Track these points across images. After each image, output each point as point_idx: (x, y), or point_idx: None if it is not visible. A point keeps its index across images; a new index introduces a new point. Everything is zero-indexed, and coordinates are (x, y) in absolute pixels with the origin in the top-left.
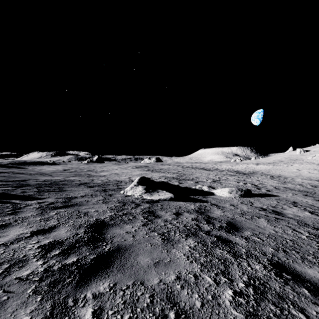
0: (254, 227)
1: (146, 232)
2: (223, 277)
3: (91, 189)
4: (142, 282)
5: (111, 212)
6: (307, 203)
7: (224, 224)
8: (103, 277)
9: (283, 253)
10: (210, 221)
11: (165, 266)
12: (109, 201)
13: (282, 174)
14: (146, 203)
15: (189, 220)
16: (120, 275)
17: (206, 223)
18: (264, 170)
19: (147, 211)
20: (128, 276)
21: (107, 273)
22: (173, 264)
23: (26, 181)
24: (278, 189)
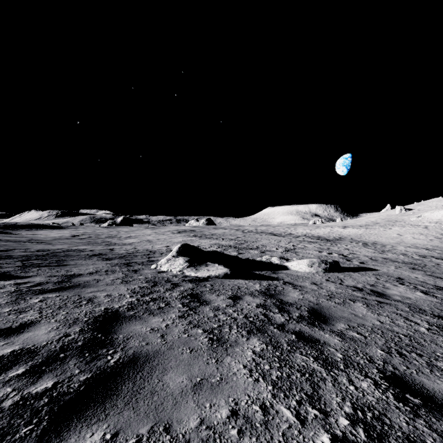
0: (350, 315)
1: (185, 328)
2: (311, 408)
3: (108, 262)
4: (167, 427)
5: (133, 296)
6: (417, 279)
7: (304, 312)
8: (96, 419)
9: (400, 358)
10: (284, 307)
11: (212, 390)
12: (132, 280)
13: (379, 240)
14: (189, 282)
15: (253, 306)
16: (129, 414)
17: (278, 311)
18: (354, 235)
19: (189, 294)
20: (143, 414)
21: (104, 411)
22: (225, 386)
23: (8, 252)
24: (375, 260)
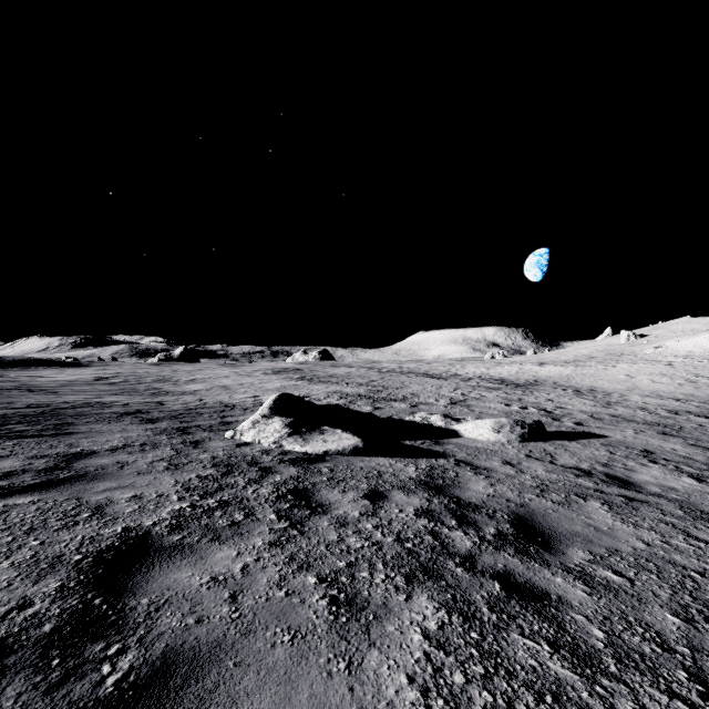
0: (586, 529)
1: (281, 574)
2: None
3: (150, 426)
4: None
5: (184, 498)
6: (675, 452)
7: (504, 524)
8: None
9: None
10: (466, 515)
11: None
12: (188, 462)
13: (598, 385)
14: (291, 464)
15: (409, 515)
16: None
17: (457, 525)
18: (558, 376)
19: (290, 489)
20: None
21: None
22: None
23: None
24: (599, 419)
